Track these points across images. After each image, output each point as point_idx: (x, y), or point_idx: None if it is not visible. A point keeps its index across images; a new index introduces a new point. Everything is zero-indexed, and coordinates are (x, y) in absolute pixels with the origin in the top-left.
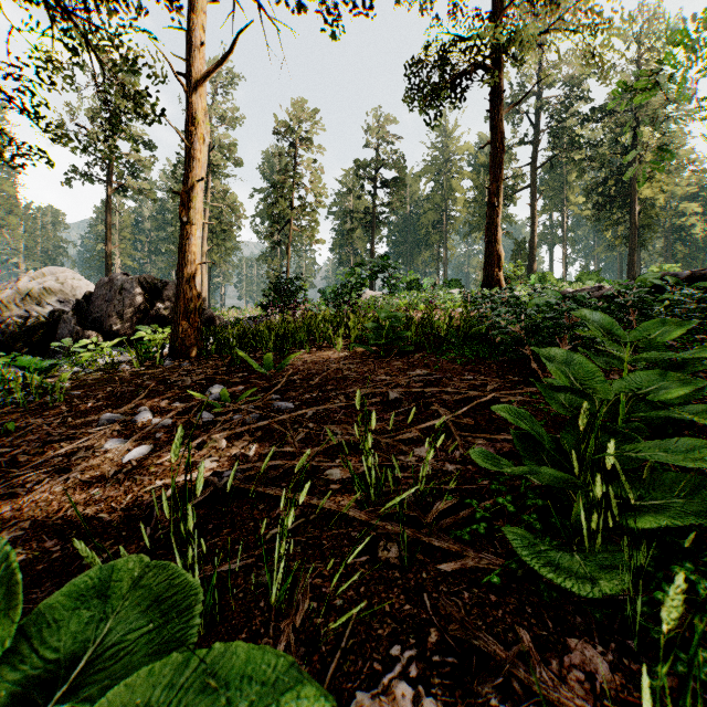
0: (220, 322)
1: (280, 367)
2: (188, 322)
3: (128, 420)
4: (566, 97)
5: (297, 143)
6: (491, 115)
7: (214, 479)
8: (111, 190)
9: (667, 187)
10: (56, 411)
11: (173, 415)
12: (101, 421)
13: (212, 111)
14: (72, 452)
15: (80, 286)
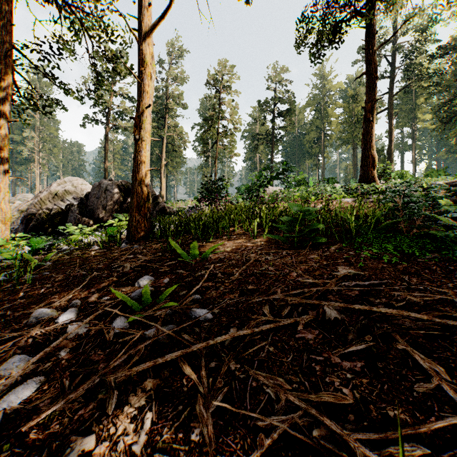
0: (169, 210)
1: (203, 257)
2: (139, 213)
3: (54, 319)
4: (417, 41)
5: (221, 89)
6: (366, 52)
7: None
8: (107, 128)
9: None
10: (16, 296)
11: (92, 319)
12: (30, 318)
13: (167, 74)
14: None
15: (86, 189)
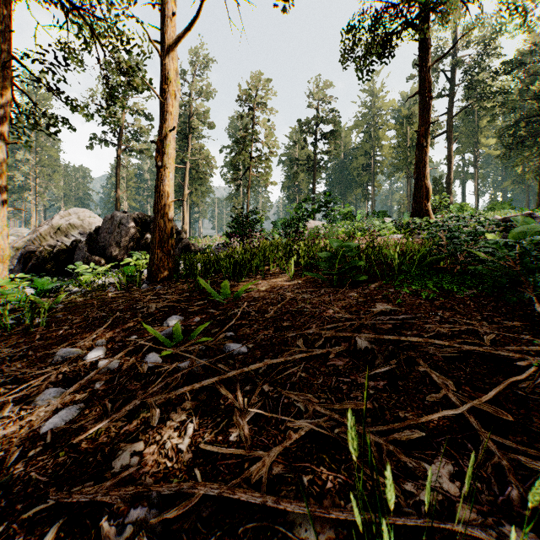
0: (194, 248)
1: (235, 296)
2: (162, 250)
3: (81, 357)
4: (479, 55)
5: (255, 107)
6: (419, 68)
7: (110, 530)
8: (119, 151)
9: None
10: (32, 338)
11: (122, 356)
12: (55, 357)
13: (191, 87)
14: (4, 404)
15: (94, 222)
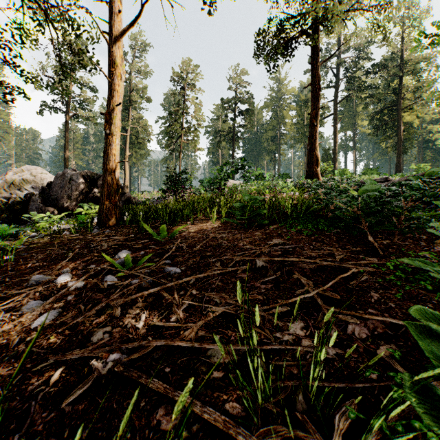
0: (135, 201)
1: (171, 236)
2: (110, 202)
3: (51, 281)
4: (356, 58)
5: (185, 86)
6: (311, 66)
7: (98, 365)
8: (67, 117)
9: (420, 115)
10: (4, 270)
11: (86, 278)
12: (30, 282)
13: (132, 67)
14: None
15: (46, 178)
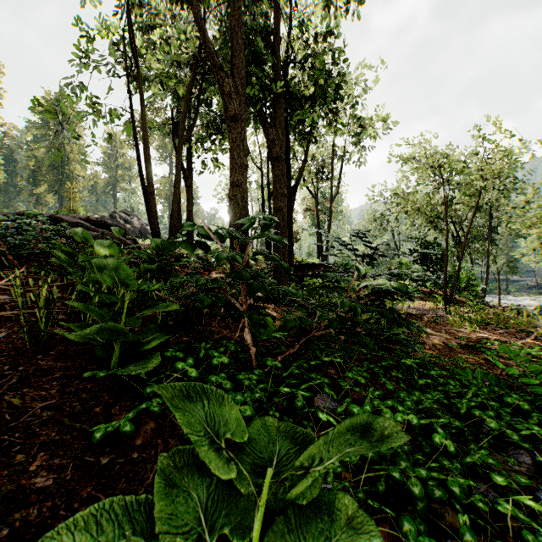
0: None
1: None
2: None
3: None
4: None
5: None
6: None
7: None
8: None
9: None
10: None
11: None
12: None
13: None
14: None
15: None
